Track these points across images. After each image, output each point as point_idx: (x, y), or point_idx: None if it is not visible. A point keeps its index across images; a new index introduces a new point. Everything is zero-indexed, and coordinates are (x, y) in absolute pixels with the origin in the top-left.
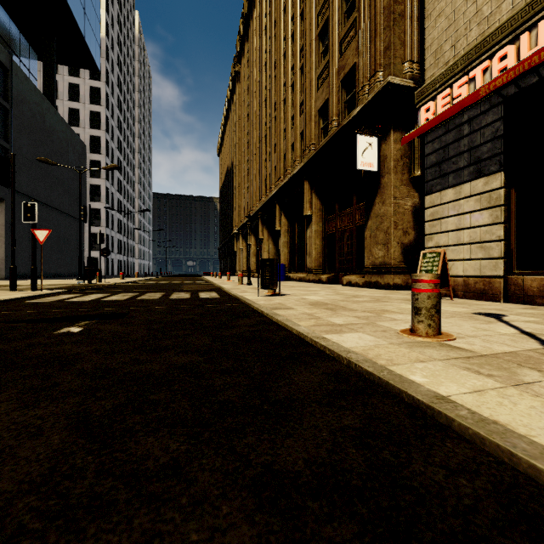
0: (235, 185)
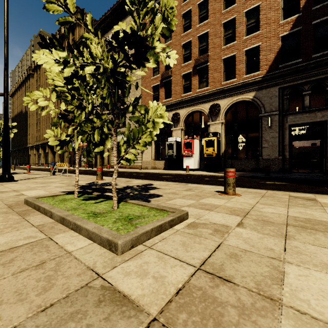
0: (30, 124)
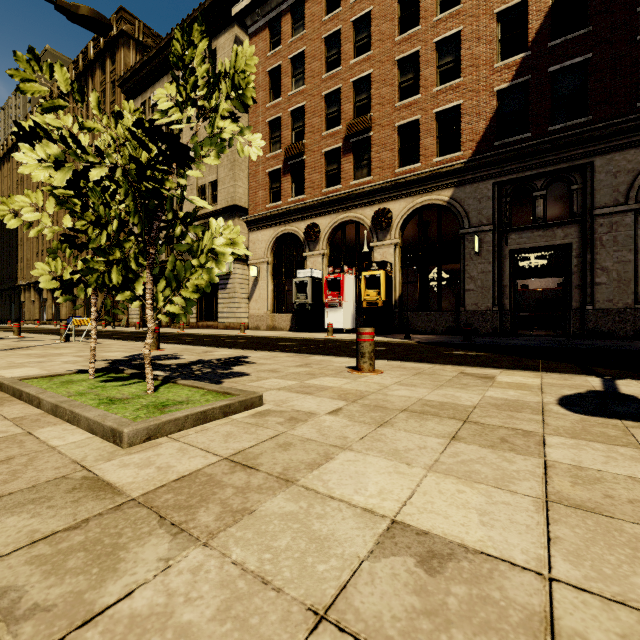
0: (23, 239)
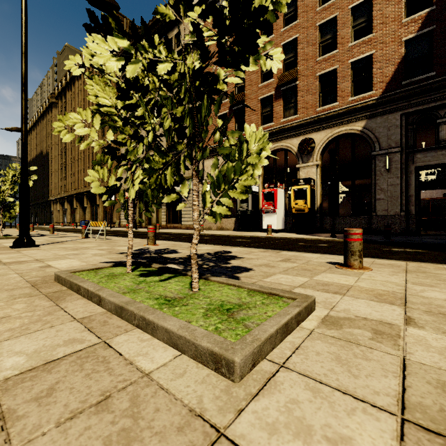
0: (52, 170)
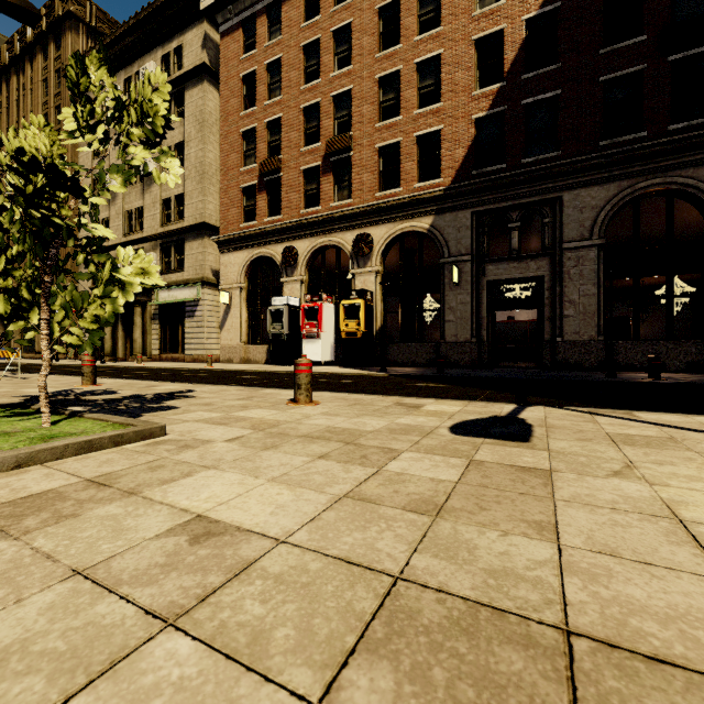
0: None
